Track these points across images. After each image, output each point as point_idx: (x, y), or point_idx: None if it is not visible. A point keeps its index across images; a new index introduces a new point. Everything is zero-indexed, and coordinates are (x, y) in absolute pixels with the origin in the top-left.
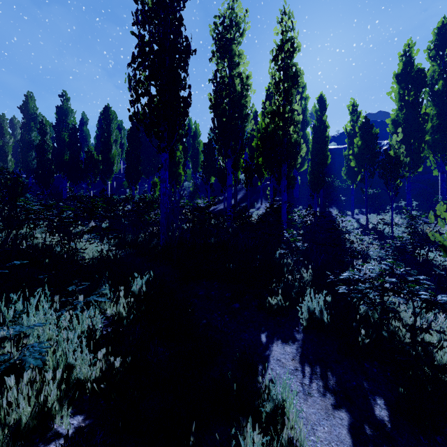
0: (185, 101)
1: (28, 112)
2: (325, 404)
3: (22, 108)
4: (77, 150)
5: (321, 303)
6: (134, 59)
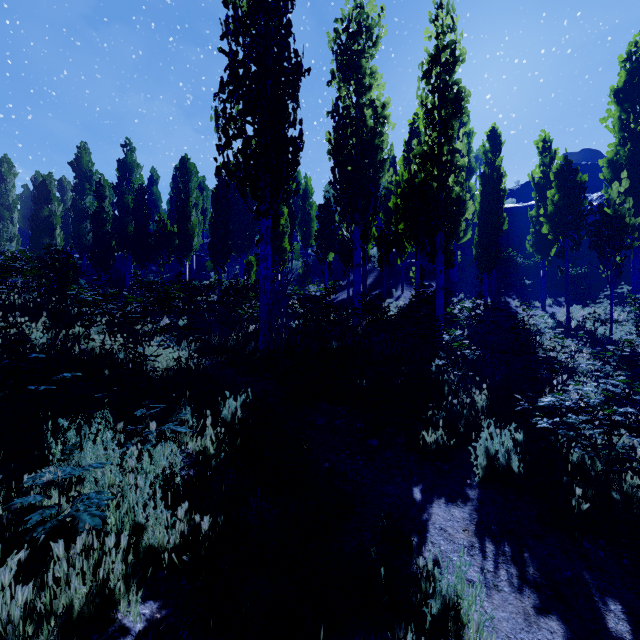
0: (295, 143)
1: (82, 169)
2: (523, 604)
3: (74, 164)
4: (144, 219)
5: (507, 443)
6: (223, 87)
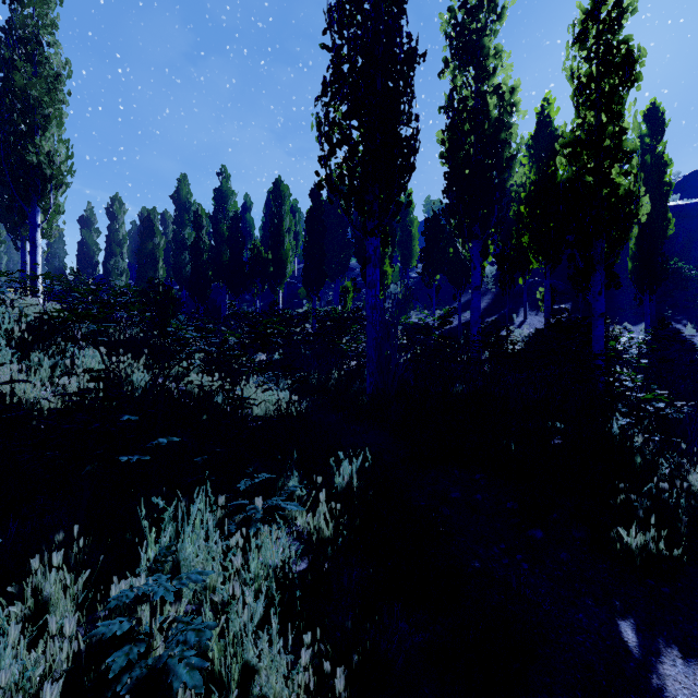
0: (409, 144)
1: (182, 201)
2: None
3: (175, 197)
4: (239, 247)
5: None
6: (325, 88)
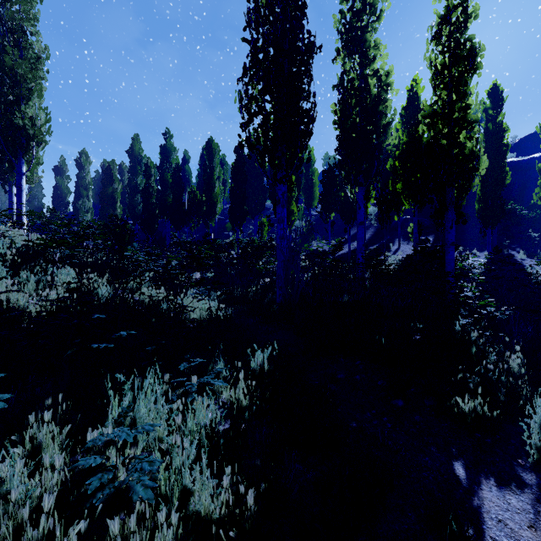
0: (309, 115)
1: (135, 155)
2: None
3: (129, 152)
4: (180, 191)
5: None
6: (245, 72)
